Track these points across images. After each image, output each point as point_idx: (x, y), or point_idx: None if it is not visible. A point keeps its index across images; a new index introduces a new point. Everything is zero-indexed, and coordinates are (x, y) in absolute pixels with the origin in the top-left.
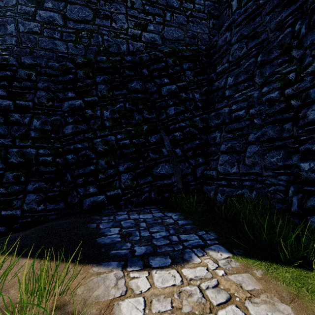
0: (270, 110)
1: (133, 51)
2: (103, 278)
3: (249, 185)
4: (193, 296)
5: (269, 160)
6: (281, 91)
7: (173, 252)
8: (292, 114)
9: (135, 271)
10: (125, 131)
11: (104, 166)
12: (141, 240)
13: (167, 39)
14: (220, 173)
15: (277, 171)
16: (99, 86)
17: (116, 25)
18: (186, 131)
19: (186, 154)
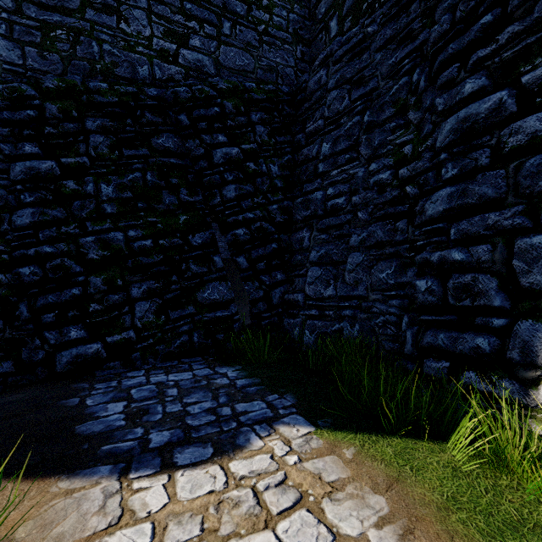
0: (380, 200)
1: (162, 80)
2: (78, 500)
3: (350, 316)
4: (241, 505)
5: (378, 276)
6: (394, 172)
7: (218, 436)
8: (407, 207)
9: (143, 478)
10: (145, 224)
11: (101, 288)
12: (163, 421)
13: (225, 67)
14: (309, 298)
15: (388, 292)
16: (93, 137)
17: (128, 27)
18: (255, 227)
19: (255, 267)
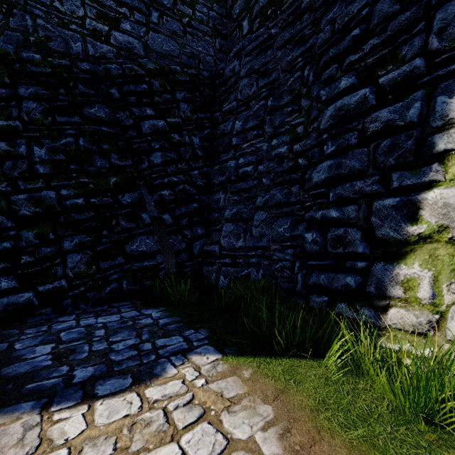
0: (279, 169)
1: (95, 57)
2: None
3: (256, 263)
4: (152, 424)
5: (277, 230)
6: (290, 147)
7: (138, 367)
8: (299, 175)
9: (64, 410)
10: (77, 184)
11: (33, 242)
12: (89, 358)
13: (153, 50)
14: (223, 249)
15: (285, 243)
16: (25, 103)
17: (62, 6)
18: (179, 189)
19: (179, 223)
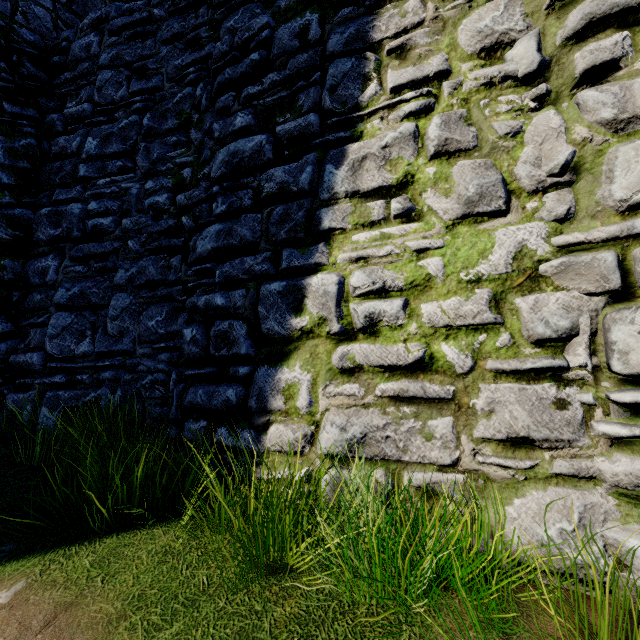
0: (155, 228)
1: None
2: None
3: (112, 379)
4: None
5: (147, 325)
6: (174, 196)
7: None
8: (182, 241)
9: None
10: None
11: None
12: None
13: None
14: (52, 358)
15: (157, 344)
16: None
17: None
18: None
19: None
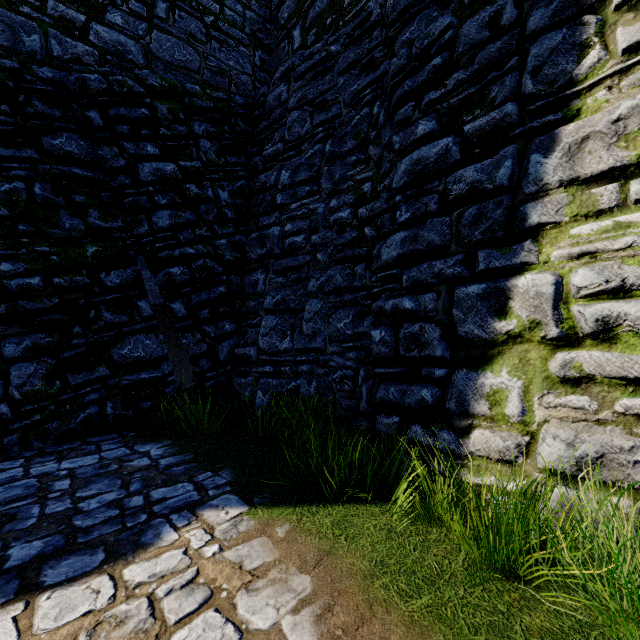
0: (340, 241)
1: (63, 60)
2: None
3: (308, 372)
4: (127, 621)
5: (336, 326)
6: (355, 210)
7: (117, 535)
8: (365, 250)
9: None
10: (30, 255)
11: None
12: (37, 527)
13: (159, 59)
14: (263, 352)
15: (346, 344)
16: None
17: None
18: (197, 266)
19: (196, 315)
